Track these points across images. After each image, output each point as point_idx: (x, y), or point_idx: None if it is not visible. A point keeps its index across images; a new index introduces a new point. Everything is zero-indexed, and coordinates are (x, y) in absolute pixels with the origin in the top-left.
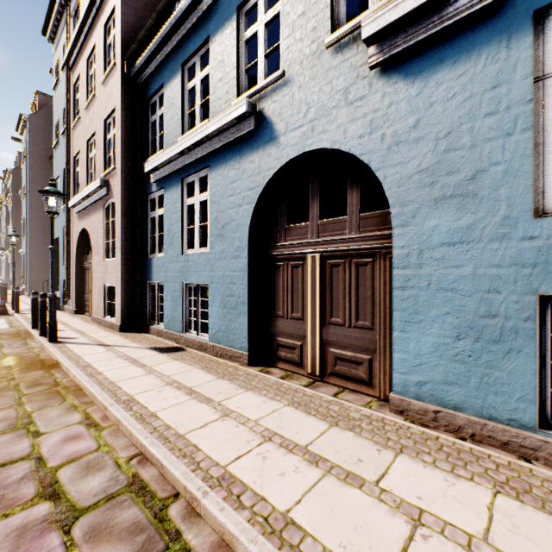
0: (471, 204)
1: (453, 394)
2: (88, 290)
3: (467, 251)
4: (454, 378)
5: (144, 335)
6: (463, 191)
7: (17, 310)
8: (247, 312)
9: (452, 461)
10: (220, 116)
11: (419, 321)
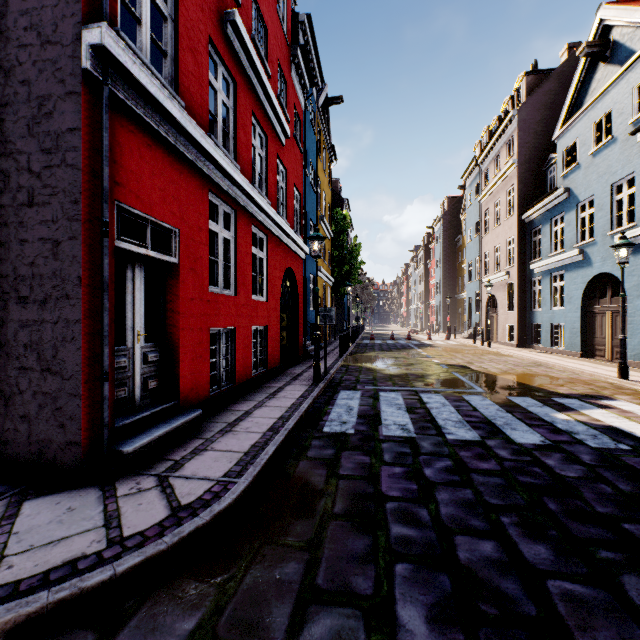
0: None
1: None
2: (493, 328)
3: None
4: None
5: (529, 349)
6: None
7: (454, 338)
8: (580, 335)
9: None
10: (567, 253)
11: (634, 335)
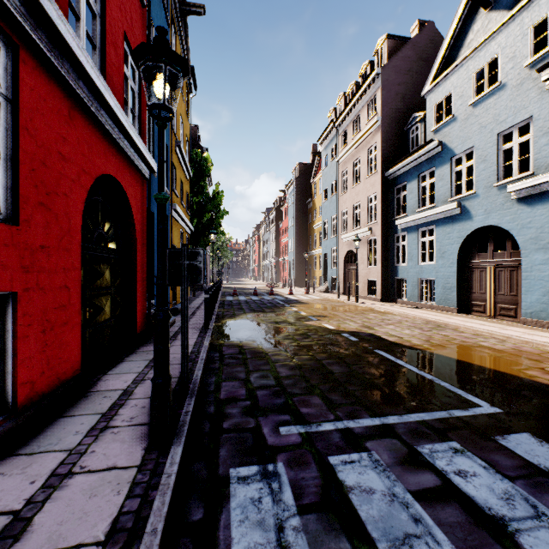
0: (548, 252)
1: (542, 315)
2: (352, 282)
3: (547, 267)
4: (542, 309)
5: (394, 304)
6: (545, 247)
7: (314, 292)
8: (456, 290)
9: (531, 329)
10: (442, 207)
11: (531, 291)
